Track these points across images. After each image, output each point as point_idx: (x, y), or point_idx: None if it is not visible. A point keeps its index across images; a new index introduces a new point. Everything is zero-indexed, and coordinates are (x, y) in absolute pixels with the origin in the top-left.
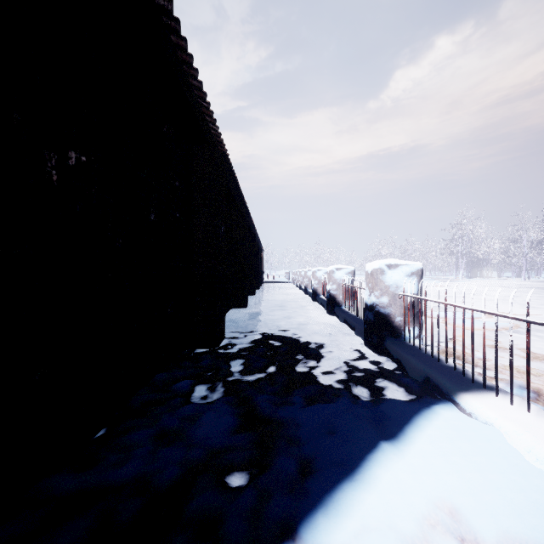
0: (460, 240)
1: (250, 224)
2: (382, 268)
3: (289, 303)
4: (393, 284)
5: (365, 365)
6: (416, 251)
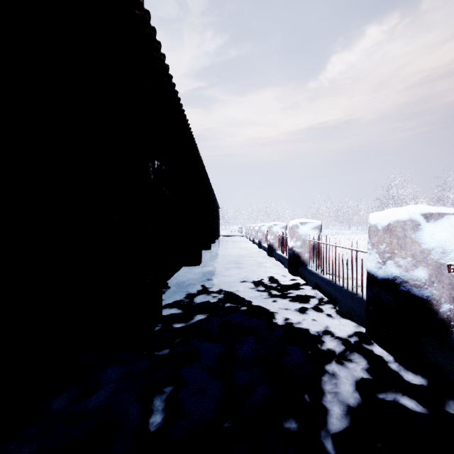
0: (391, 199)
1: (205, 179)
2: (416, 219)
3: (245, 259)
4: (437, 247)
5: (405, 404)
6: (351, 209)
